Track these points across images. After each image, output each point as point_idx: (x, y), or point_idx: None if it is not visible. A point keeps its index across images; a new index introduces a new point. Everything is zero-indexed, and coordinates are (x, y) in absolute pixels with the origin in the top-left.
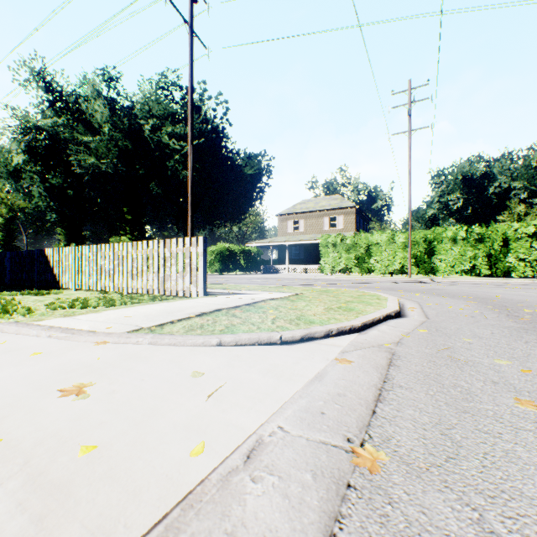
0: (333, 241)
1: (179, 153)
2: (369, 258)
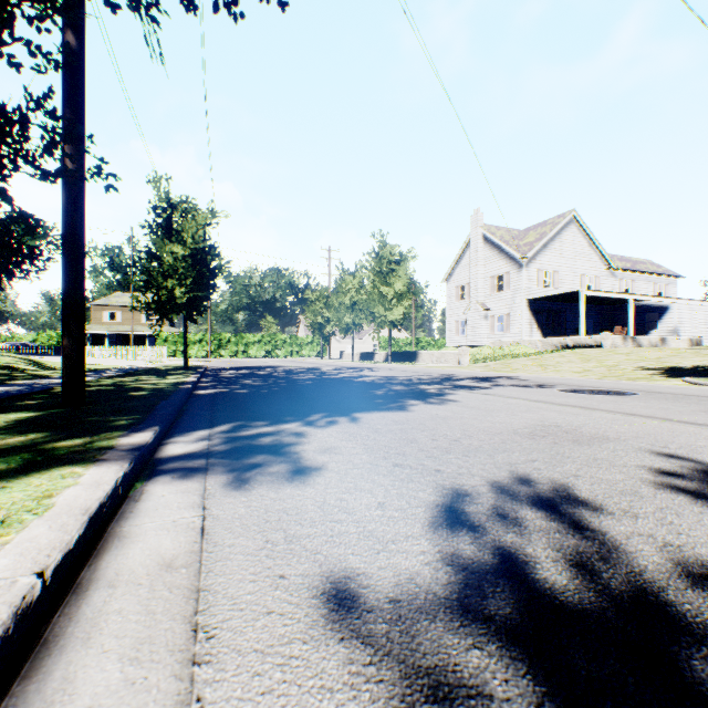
0: (165, 337)
1: None
2: (189, 348)
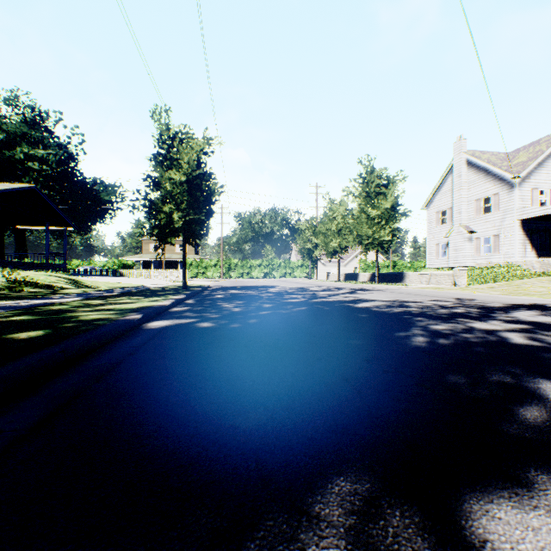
0: (190, 262)
1: (34, 171)
2: (207, 271)
